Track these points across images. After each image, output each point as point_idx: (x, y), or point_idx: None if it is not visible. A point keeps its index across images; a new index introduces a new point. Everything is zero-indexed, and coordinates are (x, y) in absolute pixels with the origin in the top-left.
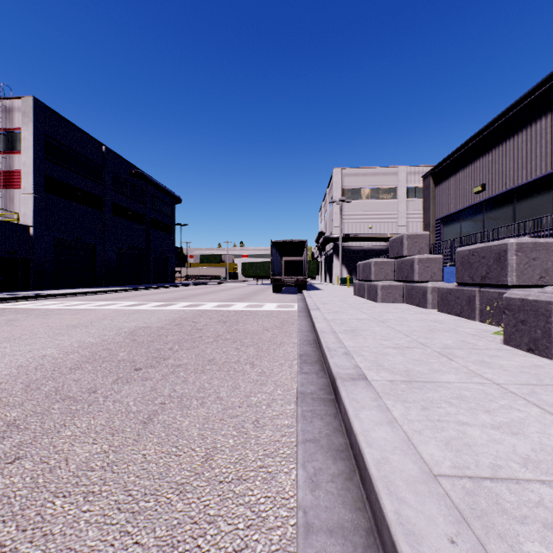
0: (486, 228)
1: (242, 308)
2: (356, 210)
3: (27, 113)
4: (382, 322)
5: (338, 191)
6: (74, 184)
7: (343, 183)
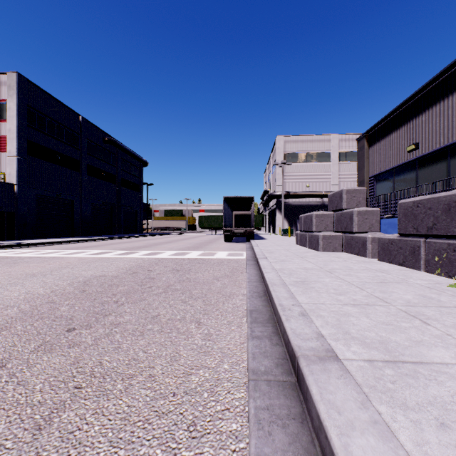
0: (419, 183)
1: (196, 256)
2: (295, 171)
3: (12, 86)
4: (329, 272)
5: (280, 155)
6: (54, 148)
7: (284, 149)
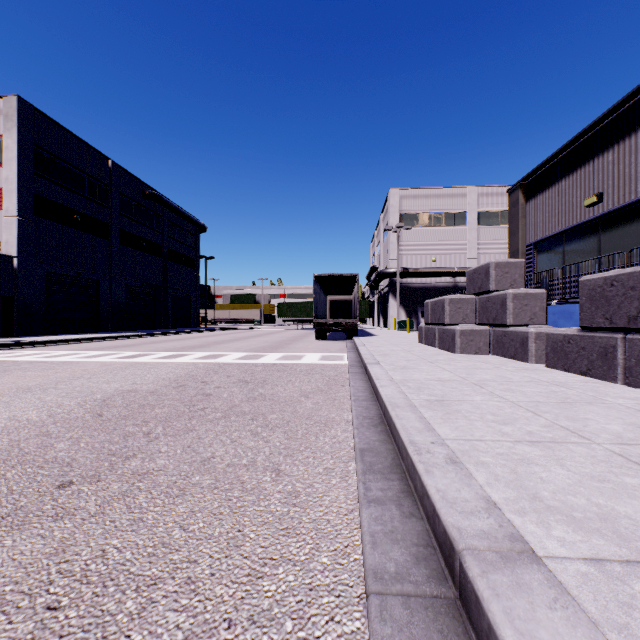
0: (604, 253)
1: (274, 360)
2: (416, 239)
3: (10, 116)
4: (478, 386)
5: (394, 216)
6: (72, 206)
7: (401, 207)
